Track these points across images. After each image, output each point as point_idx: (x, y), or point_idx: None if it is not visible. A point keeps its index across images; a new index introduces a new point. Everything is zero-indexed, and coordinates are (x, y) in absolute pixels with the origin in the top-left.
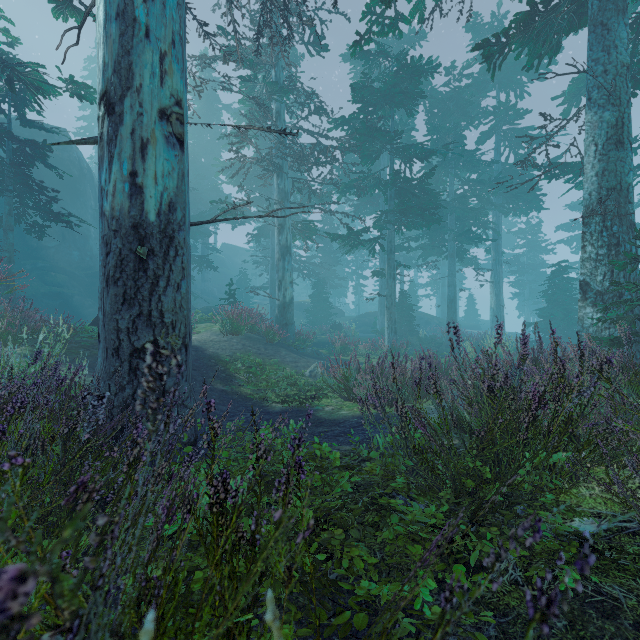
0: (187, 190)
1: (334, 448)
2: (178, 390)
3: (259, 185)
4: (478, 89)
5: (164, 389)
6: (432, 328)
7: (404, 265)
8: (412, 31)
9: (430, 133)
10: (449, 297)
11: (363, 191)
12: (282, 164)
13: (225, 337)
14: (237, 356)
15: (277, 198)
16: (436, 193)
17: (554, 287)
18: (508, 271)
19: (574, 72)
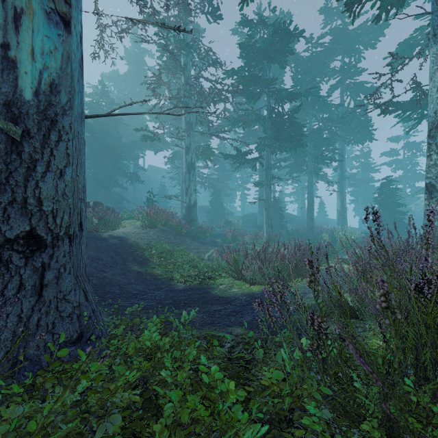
0: (78, 79)
1: (227, 331)
2: (59, 284)
3: (173, 122)
4: (328, 54)
5: (42, 283)
6: (295, 224)
7: (277, 178)
8: (282, 13)
9: (295, 84)
10: (308, 202)
11: (247, 124)
12: (188, 102)
13: (144, 230)
14: (152, 244)
15: (184, 128)
16: (301, 125)
17: (382, 195)
18: (348, 184)
19: (422, 13)
